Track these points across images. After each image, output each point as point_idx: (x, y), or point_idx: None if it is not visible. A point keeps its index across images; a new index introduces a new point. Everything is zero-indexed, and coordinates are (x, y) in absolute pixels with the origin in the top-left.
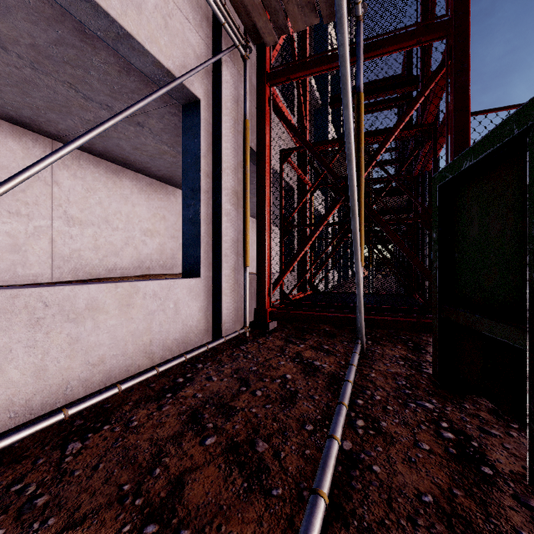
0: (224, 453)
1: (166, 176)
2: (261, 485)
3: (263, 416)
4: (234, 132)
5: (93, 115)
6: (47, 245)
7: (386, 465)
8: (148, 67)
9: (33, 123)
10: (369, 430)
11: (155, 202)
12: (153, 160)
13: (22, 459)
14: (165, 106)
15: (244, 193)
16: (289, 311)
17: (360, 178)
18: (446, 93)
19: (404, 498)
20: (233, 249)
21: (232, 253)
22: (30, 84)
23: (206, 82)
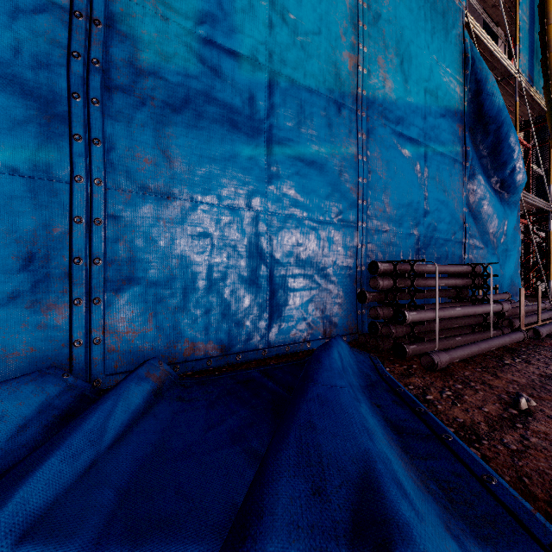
0: None
1: None
2: None
3: None
4: None
5: None
6: None
7: None
8: None
9: None
10: None
11: None
12: None
13: None
14: None
15: None
16: None
17: (550, 255)
18: None
19: None
20: None
21: None
22: None
23: None
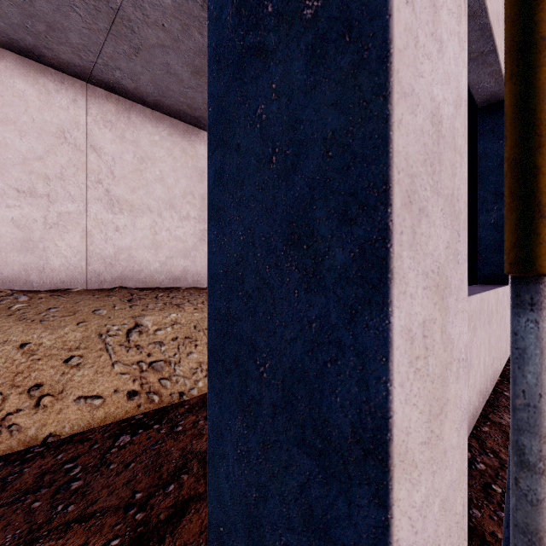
0: None
1: None
2: None
3: None
4: None
5: None
6: None
7: None
8: (481, 77)
9: None
10: None
11: None
12: None
13: None
14: None
15: None
16: None
17: None
18: None
19: None
20: None
21: None
22: None
23: None
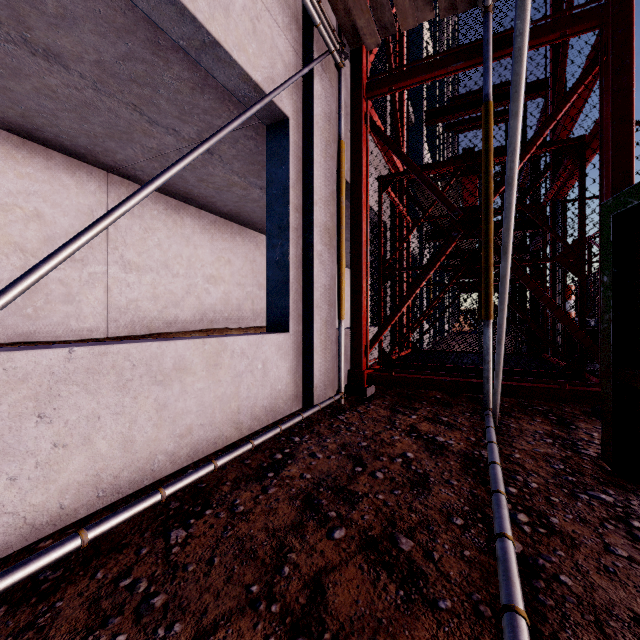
0: (362, 550)
1: (232, 212)
2: (421, 594)
3: (394, 505)
4: (325, 156)
5: (157, 142)
6: (103, 295)
7: (577, 575)
8: (233, 80)
9: (89, 154)
10: (537, 527)
11: (219, 243)
12: (219, 194)
13: (122, 547)
14: (241, 128)
15: (339, 230)
16: (391, 374)
17: (488, 208)
18: (601, 99)
19: (617, 621)
20: (325, 297)
21: (324, 303)
22: (90, 108)
23: (295, 96)
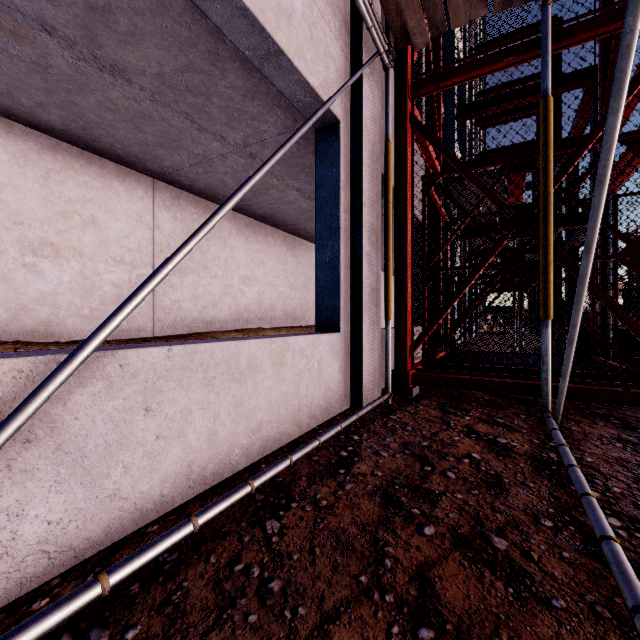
0: (457, 547)
1: (267, 214)
2: (531, 592)
3: (476, 504)
4: (372, 157)
5: (204, 148)
6: (149, 296)
7: None
8: (291, 87)
9: (138, 162)
10: (633, 532)
11: (253, 245)
12: (256, 196)
13: (224, 535)
14: (286, 132)
15: (387, 230)
16: (437, 374)
17: (547, 206)
18: None
19: None
20: (372, 298)
21: (371, 303)
22: (145, 118)
23: (345, 99)
